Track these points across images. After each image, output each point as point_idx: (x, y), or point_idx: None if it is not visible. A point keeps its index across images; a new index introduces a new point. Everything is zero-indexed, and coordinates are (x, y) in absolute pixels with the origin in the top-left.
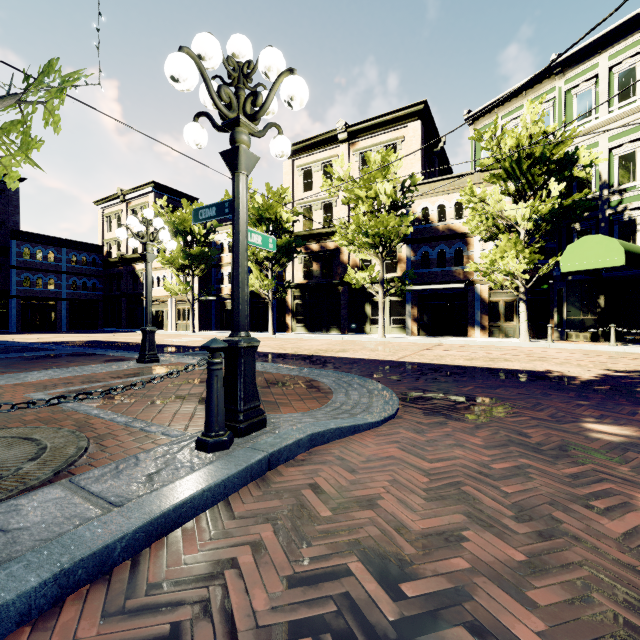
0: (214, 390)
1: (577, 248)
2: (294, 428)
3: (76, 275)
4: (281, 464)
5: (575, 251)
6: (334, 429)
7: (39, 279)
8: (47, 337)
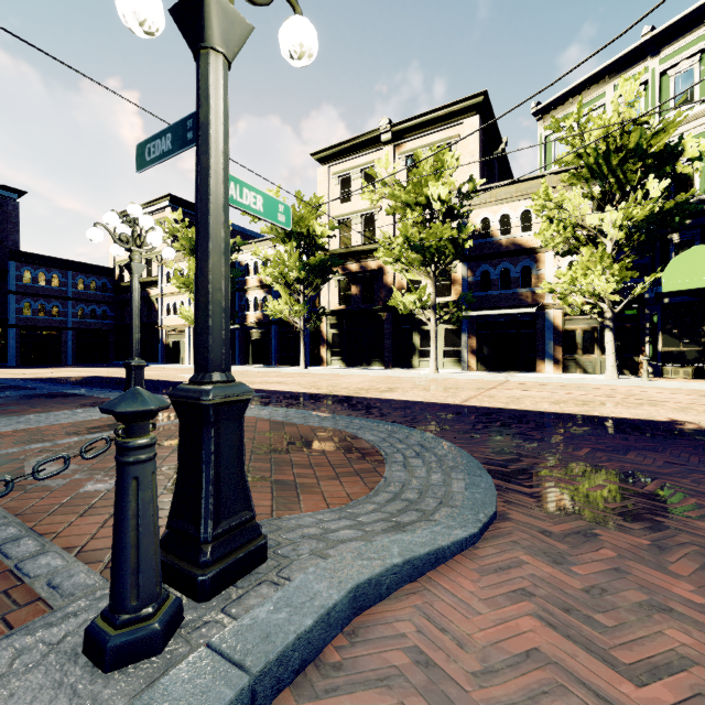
0: (128, 512)
1: (685, 261)
2: (320, 567)
3: (84, 301)
4: (286, 686)
5: (682, 265)
6: (400, 565)
7: (41, 306)
8: (44, 372)
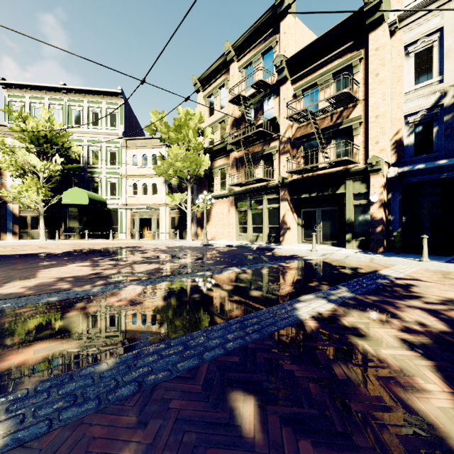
0: None
1: (70, 193)
2: None
3: None
4: None
5: (69, 194)
6: None
7: None
8: None
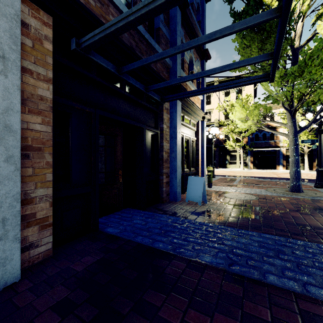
0: None
1: None
2: None
3: None
4: None
5: None
6: None
7: None
8: None
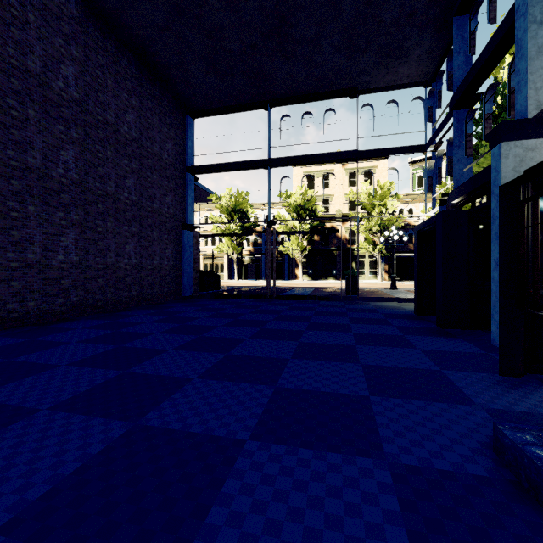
0: None
1: None
2: None
3: None
4: None
5: None
6: None
7: None
8: None
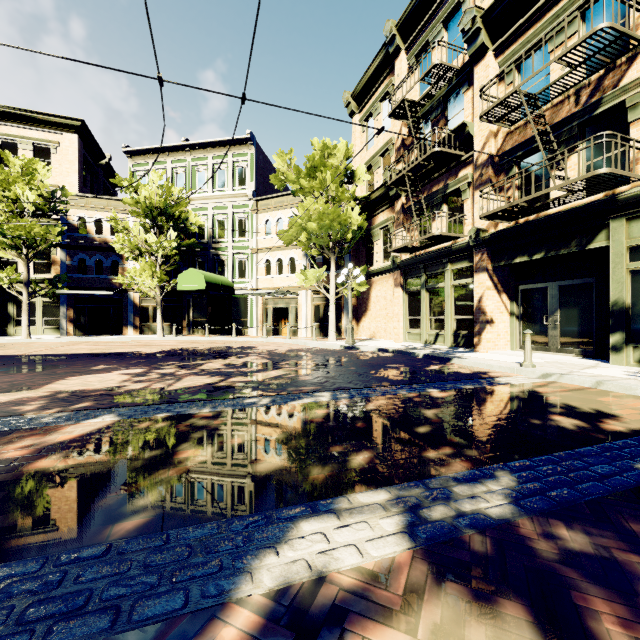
0: None
1: (185, 276)
2: None
3: None
4: None
5: (184, 277)
6: None
7: None
8: None
